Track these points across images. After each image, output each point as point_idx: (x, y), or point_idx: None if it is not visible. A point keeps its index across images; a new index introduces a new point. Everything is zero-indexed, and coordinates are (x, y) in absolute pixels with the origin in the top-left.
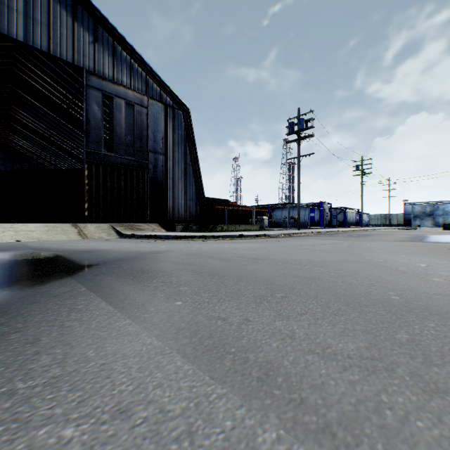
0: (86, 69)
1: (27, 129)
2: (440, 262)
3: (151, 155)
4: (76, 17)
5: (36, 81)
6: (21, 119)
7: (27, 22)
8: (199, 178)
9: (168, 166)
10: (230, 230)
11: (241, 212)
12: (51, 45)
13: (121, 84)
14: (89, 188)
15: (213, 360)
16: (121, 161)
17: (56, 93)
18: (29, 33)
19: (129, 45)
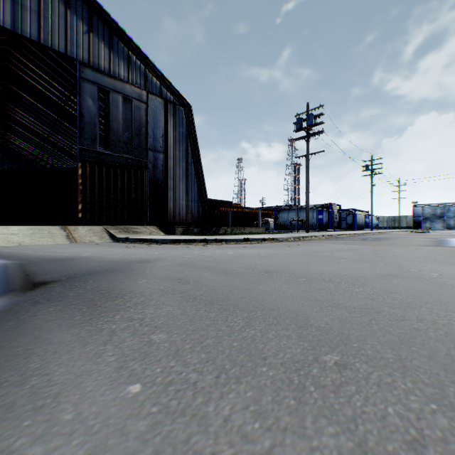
0: (79, 60)
1: (25, 128)
2: None
3: (150, 154)
4: (69, 5)
5: (31, 78)
6: (18, 118)
7: (15, 8)
8: (201, 178)
9: (168, 165)
10: (234, 233)
11: (245, 214)
12: (42, 34)
13: (118, 77)
14: (83, 187)
15: None
16: (118, 159)
17: (52, 90)
18: (17, 20)
19: (127, 36)
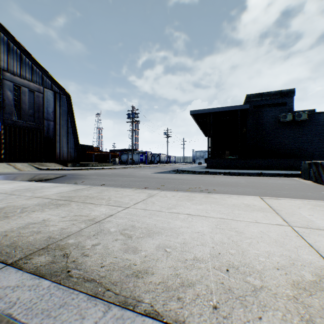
0: (3, 69)
1: None
2: (148, 172)
3: (46, 122)
4: None
5: None
6: None
7: None
8: (76, 136)
9: (57, 128)
10: (97, 166)
11: (103, 155)
12: None
13: (26, 78)
14: (5, 141)
15: (101, 177)
16: (26, 125)
17: None
18: None
19: (32, 56)
